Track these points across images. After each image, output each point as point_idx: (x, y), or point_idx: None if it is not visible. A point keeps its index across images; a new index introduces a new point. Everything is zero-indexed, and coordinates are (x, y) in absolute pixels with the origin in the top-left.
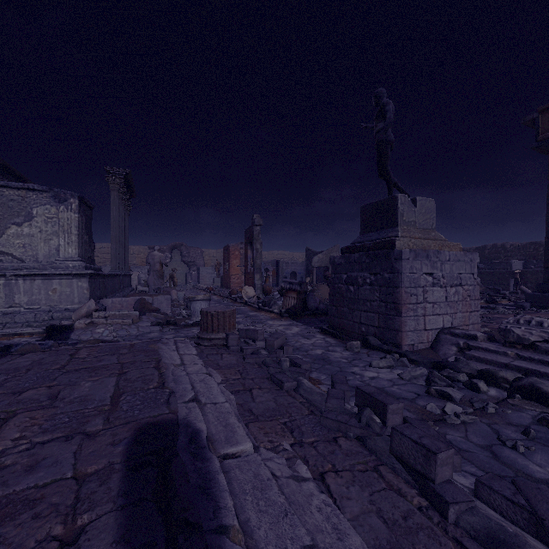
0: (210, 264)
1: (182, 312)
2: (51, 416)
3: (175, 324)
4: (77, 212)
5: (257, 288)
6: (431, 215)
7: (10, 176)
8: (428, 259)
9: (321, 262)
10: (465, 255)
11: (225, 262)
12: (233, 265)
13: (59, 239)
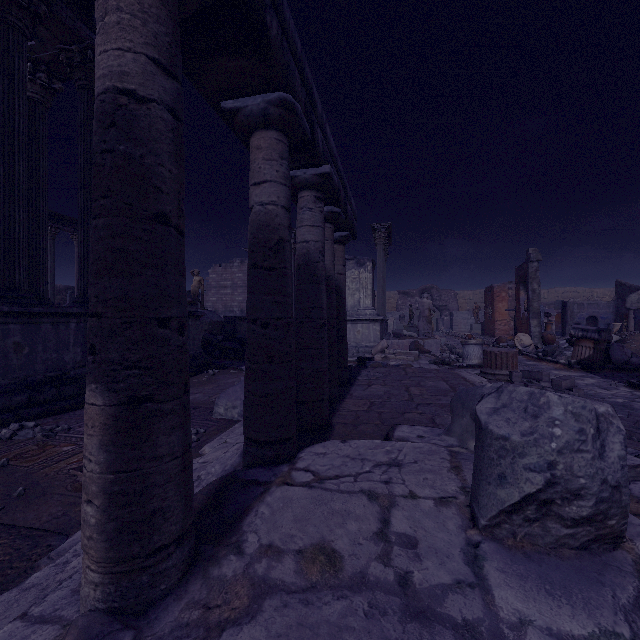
0: (465, 308)
1: (450, 356)
2: (427, 389)
3: (449, 365)
4: (371, 272)
5: (534, 336)
6: None
7: None
8: None
9: None
10: None
11: (487, 306)
12: (498, 309)
13: (360, 294)
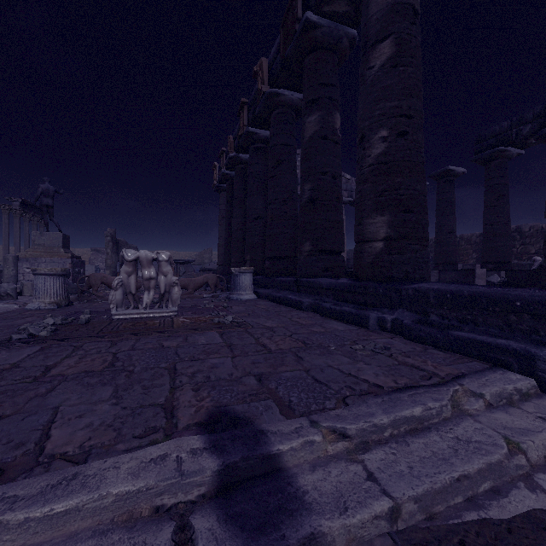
0: None
1: None
2: None
3: None
4: None
5: None
6: (57, 240)
7: None
8: (29, 262)
9: (194, 262)
10: (61, 259)
11: None
12: None
13: None
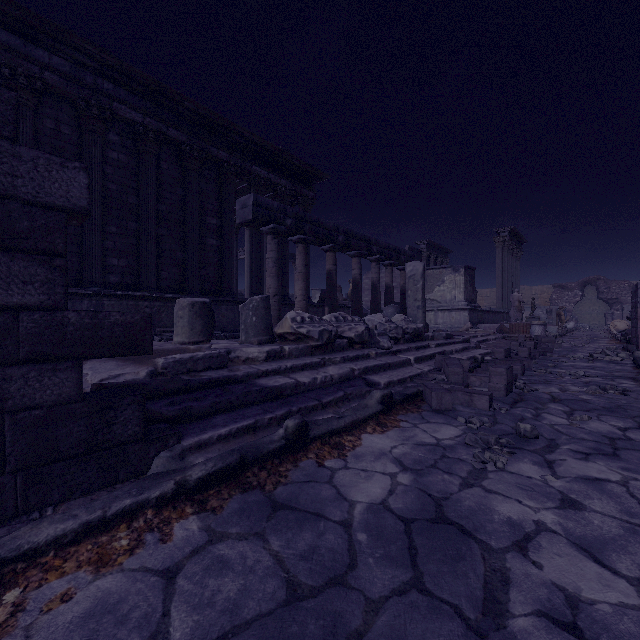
0: None
1: None
2: None
3: None
4: (463, 275)
5: None
6: None
7: (438, 250)
8: None
9: None
10: None
11: None
12: None
13: (455, 291)
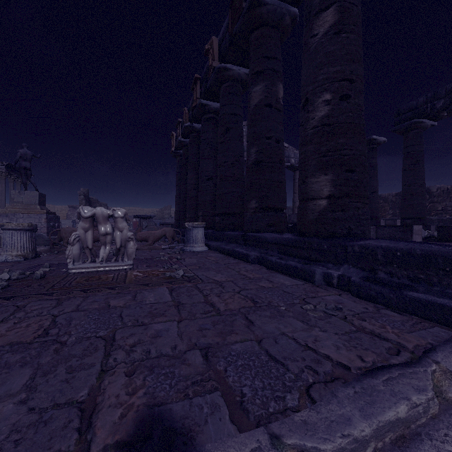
0: None
1: None
2: None
3: None
4: None
5: None
6: (34, 198)
7: None
8: (8, 217)
9: (156, 217)
10: (37, 215)
11: None
12: None
13: None
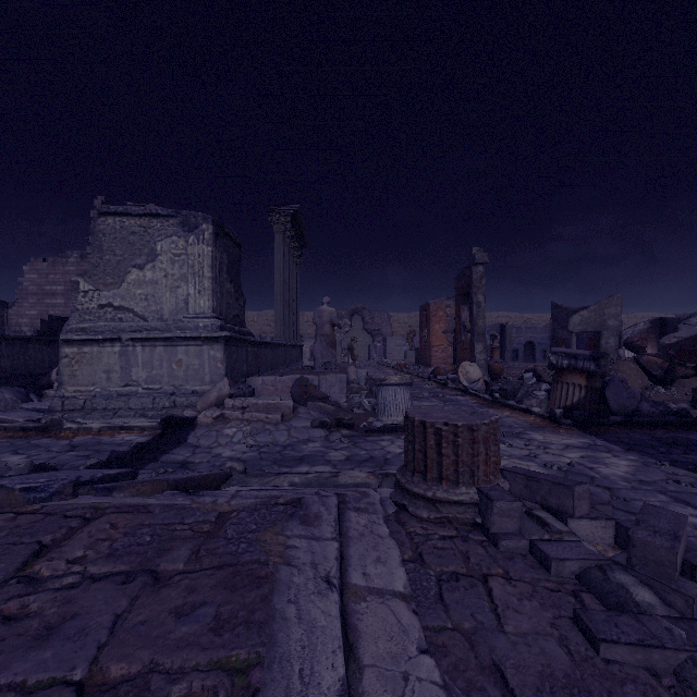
0: (400, 333)
1: (363, 402)
2: None
3: (351, 426)
4: (211, 243)
5: (479, 366)
6: None
7: None
8: None
9: (585, 325)
10: None
11: (422, 328)
12: (435, 332)
13: (188, 286)
